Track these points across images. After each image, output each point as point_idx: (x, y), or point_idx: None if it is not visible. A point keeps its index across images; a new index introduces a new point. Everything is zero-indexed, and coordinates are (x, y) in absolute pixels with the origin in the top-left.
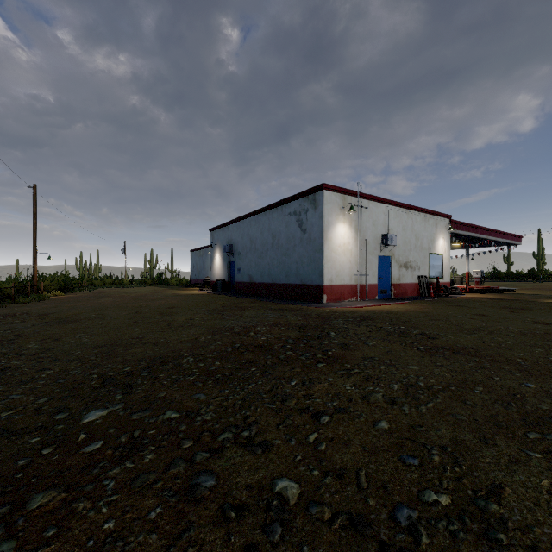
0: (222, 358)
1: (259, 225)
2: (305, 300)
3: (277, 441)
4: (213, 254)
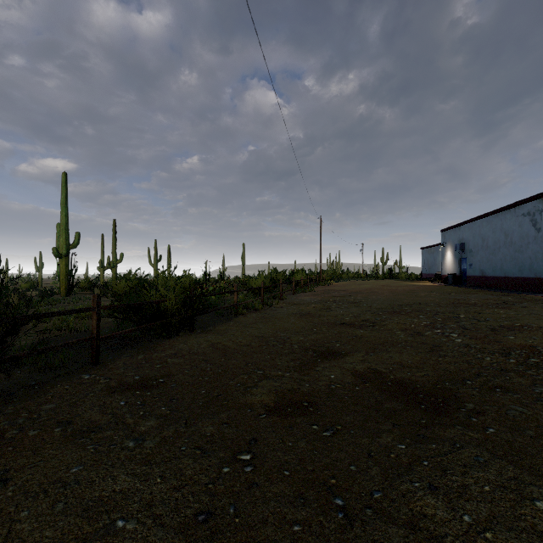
0: (447, 305)
1: (490, 225)
2: (539, 292)
3: (462, 314)
4: (444, 251)
